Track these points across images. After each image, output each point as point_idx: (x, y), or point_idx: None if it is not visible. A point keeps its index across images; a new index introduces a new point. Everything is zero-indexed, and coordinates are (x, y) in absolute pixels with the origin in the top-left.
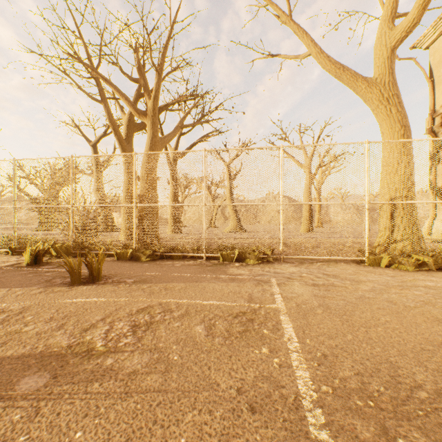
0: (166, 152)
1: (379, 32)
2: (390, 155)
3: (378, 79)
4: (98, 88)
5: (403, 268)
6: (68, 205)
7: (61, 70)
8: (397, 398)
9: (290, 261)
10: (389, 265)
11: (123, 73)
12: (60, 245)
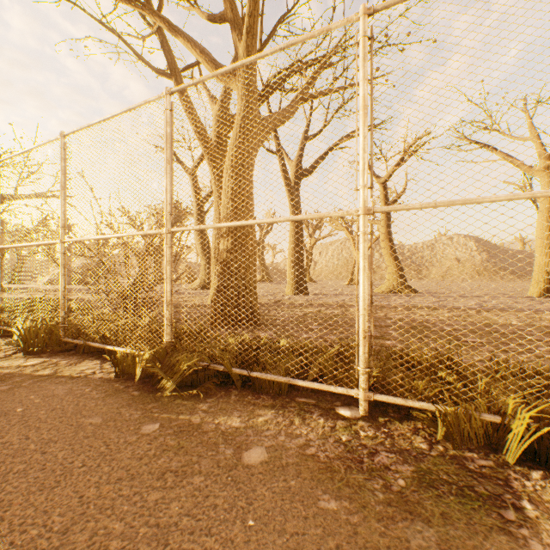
0: (238, 63)
1: None
2: None
3: None
4: (163, 51)
5: None
6: (57, 239)
7: (104, 25)
8: None
9: None
10: None
11: (201, 14)
12: (37, 324)
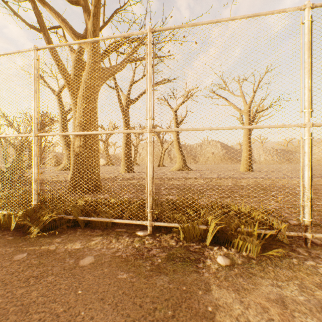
0: (82, 40)
1: None
2: None
3: None
4: (35, 13)
5: None
6: None
7: None
8: None
9: (320, 241)
10: None
11: None
12: None
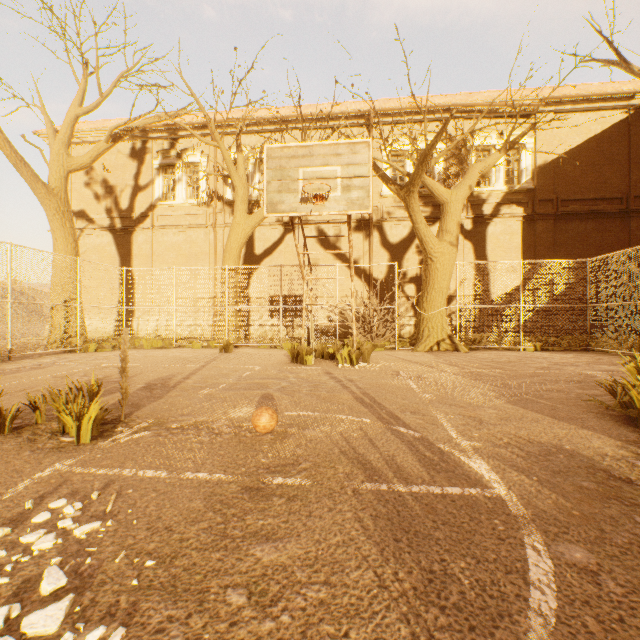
0: None
1: (58, 150)
2: (66, 261)
3: (56, 191)
4: None
5: (106, 350)
6: None
7: None
8: (178, 362)
9: (15, 359)
10: (96, 350)
11: None
12: None
